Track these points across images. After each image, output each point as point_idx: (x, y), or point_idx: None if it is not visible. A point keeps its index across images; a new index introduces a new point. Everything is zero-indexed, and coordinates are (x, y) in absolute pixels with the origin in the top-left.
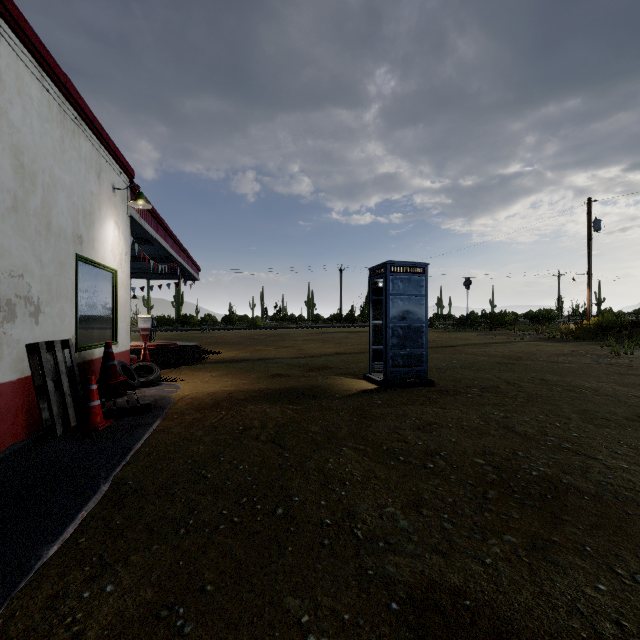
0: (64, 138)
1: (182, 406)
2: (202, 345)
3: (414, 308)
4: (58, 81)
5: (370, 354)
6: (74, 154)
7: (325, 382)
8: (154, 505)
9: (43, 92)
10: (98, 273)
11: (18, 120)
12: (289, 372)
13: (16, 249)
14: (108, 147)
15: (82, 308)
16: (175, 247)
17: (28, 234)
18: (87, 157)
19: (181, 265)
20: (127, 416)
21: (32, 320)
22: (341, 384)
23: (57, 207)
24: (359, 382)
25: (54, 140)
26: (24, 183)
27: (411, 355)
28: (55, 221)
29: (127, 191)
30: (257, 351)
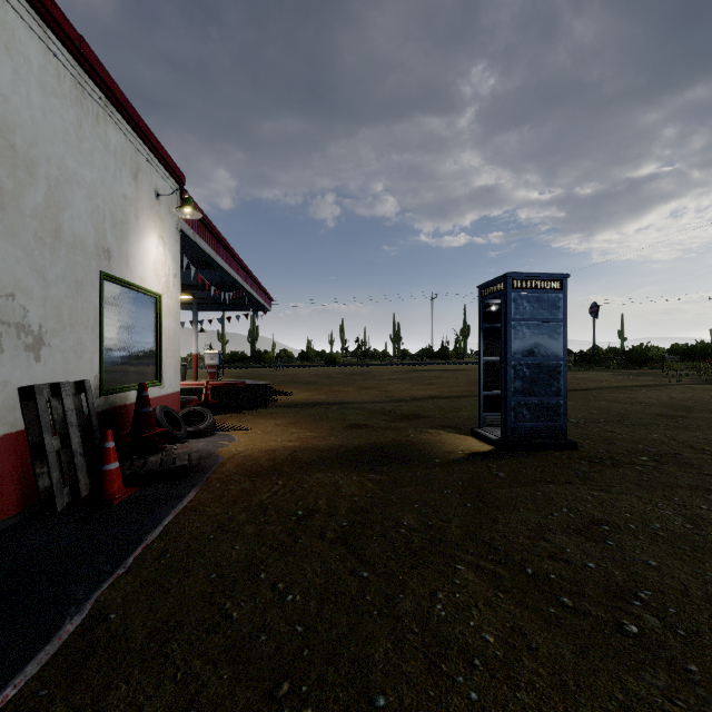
0: (82, 122)
1: (230, 469)
2: (273, 384)
3: (547, 338)
4: (71, 44)
5: (480, 402)
6: (98, 144)
7: (418, 438)
8: (127, 684)
9: (48, 56)
10: (135, 297)
11: (5, 85)
12: (371, 422)
13: (2, 259)
14: (148, 142)
15: (112, 340)
16: (241, 272)
17: (23, 240)
18: (118, 151)
19: (249, 293)
20: (157, 482)
21: (29, 355)
22: (440, 442)
23: (71, 209)
24: (465, 439)
25: (66, 122)
26: (16, 172)
27: (542, 405)
28: (68, 227)
29: (176, 200)
30: (334, 392)
